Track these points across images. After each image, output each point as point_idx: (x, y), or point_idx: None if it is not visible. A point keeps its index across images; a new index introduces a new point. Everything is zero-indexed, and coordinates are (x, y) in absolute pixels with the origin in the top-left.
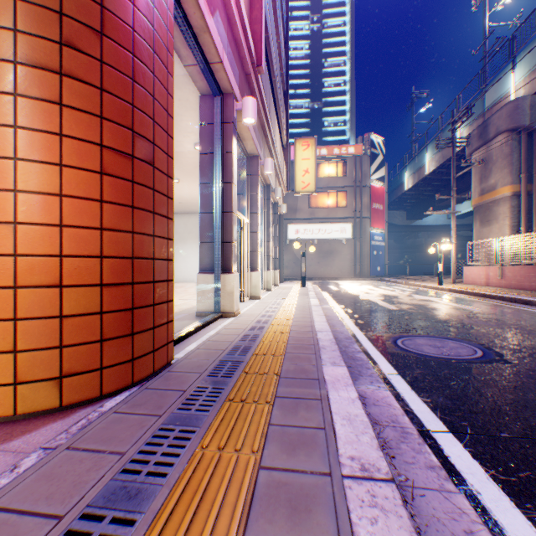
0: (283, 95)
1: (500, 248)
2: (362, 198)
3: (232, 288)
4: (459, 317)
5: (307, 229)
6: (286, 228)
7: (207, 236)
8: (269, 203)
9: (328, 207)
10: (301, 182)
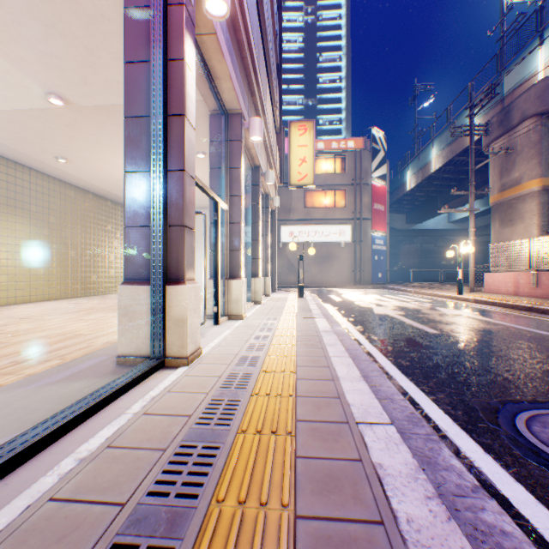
0: (276, 69)
1: (535, 250)
2: (362, 198)
3: (182, 312)
4: (546, 350)
5: (303, 232)
6: (278, 230)
7: (137, 215)
8: (258, 191)
9: (326, 207)
10: (297, 172)
